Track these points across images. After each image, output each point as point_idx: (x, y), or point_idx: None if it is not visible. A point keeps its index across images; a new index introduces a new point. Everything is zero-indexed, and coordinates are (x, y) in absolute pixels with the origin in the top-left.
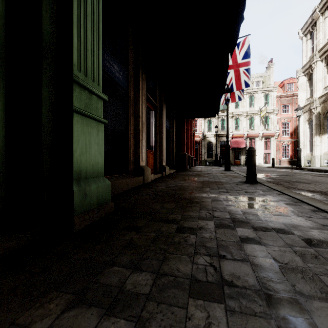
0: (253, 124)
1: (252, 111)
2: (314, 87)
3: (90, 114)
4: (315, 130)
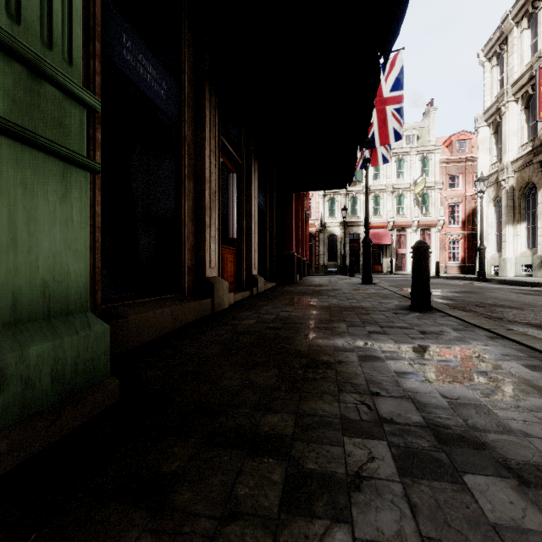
0: (403, 205)
1: (401, 184)
2: (505, 144)
3: (31, 132)
4: (506, 216)
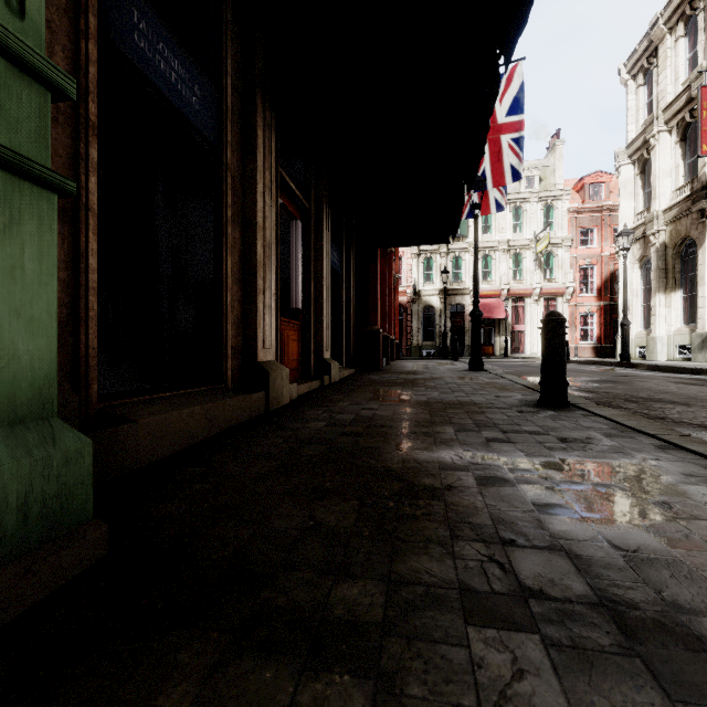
0: (521, 268)
1: (518, 240)
2: (655, 188)
3: None
4: (656, 281)
